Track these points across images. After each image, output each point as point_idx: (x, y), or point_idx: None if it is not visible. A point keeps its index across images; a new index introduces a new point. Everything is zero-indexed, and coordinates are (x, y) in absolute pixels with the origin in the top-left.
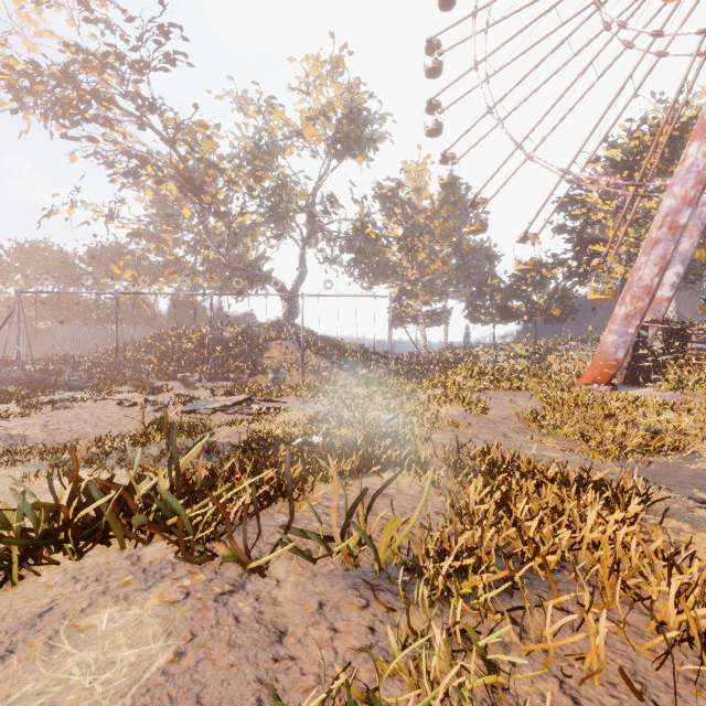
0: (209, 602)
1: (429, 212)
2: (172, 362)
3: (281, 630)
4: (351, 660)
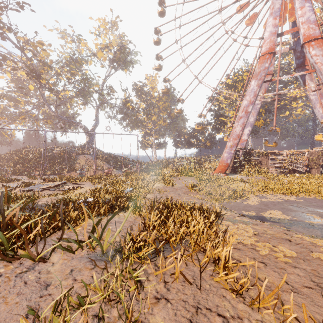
0: (12, 278)
1: (157, 98)
2: (22, 165)
3: (48, 284)
4: (79, 290)
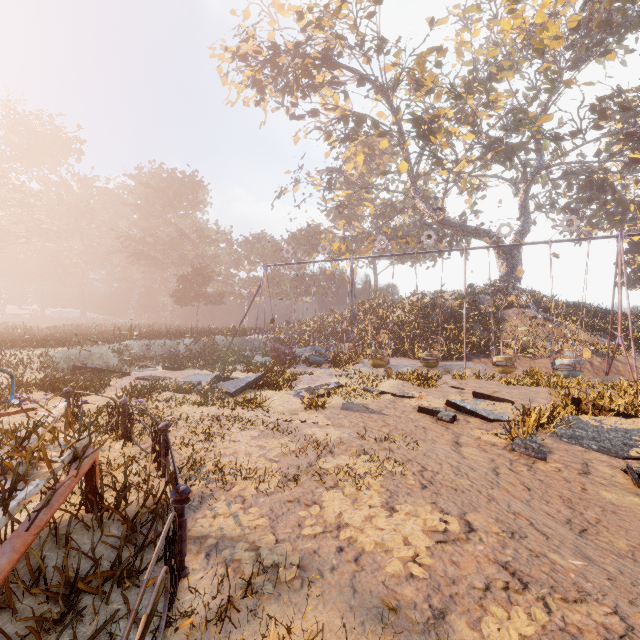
0: None
1: None
2: (392, 334)
3: None
4: None
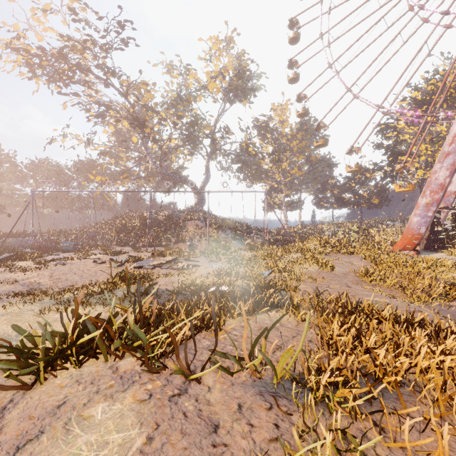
0: (165, 401)
1: (289, 136)
2: (126, 234)
3: (215, 424)
4: (265, 448)
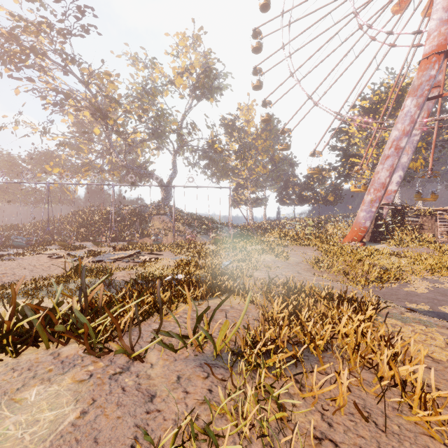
0: (105, 380)
1: (255, 135)
2: (87, 229)
3: (152, 394)
4: (196, 409)
